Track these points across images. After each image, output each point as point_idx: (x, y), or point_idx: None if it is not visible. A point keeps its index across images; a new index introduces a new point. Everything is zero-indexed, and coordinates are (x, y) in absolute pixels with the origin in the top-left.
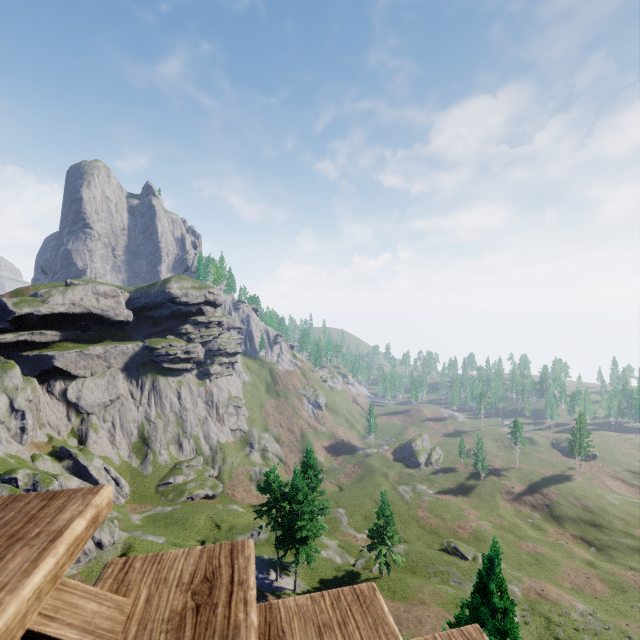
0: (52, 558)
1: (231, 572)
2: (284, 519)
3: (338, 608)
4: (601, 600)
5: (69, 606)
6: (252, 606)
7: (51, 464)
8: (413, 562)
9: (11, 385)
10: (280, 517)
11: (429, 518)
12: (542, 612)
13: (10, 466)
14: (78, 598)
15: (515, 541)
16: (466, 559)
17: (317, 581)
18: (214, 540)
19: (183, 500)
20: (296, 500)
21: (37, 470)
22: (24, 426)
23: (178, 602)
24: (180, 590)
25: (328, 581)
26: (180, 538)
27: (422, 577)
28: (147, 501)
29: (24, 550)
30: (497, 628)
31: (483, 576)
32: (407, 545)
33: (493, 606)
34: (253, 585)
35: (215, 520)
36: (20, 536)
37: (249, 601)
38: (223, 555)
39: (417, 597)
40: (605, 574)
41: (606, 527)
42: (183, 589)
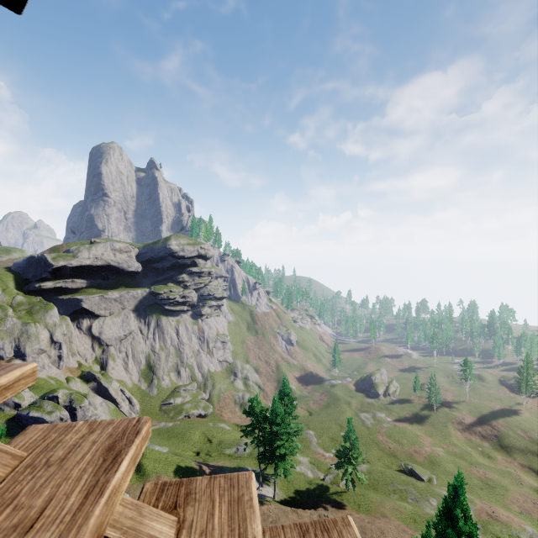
0: None
1: None
2: (265, 438)
3: None
4: None
5: None
6: None
7: (81, 385)
8: (374, 480)
9: (51, 322)
10: (262, 436)
11: (388, 442)
12: (493, 532)
13: (51, 386)
14: None
15: (466, 466)
16: (422, 480)
17: (292, 491)
18: (207, 452)
19: (181, 418)
20: (275, 423)
21: (71, 389)
22: (61, 354)
23: None
24: None
25: (302, 492)
26: (180, 449)
27: (383, 493)
28: (153, 417)
29: None
30: None
31: (449, 502)
32: (369, 465)
33: (458, 529)
34: None
35: (207, 435)
36: None
37: None
38: None
39: (379, 511)
40: None
41: None
42: None
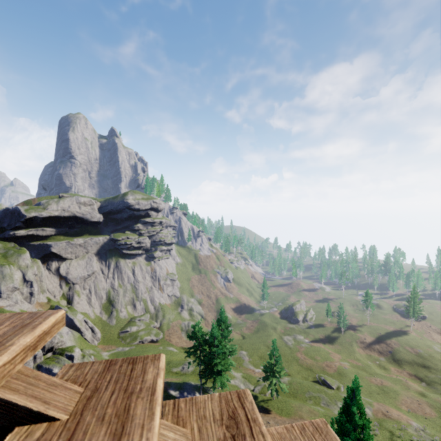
0: (158, 407)
1: (244, 412)
2: (205, 358)
3: (305, 436)
4: (430, 420)
5: (160, 435)
6: (267, 437)
7: None
8: (294, 389)
9: (24, 264)
10: (202, 356)
11: (305, 359)
12: (387, 427)
13: None
14: (163, 429)
15: (367, 376)
16: (332, 388)
17: None
18: None
19: (136, 343)
20: (213, 345)
21: None
22: (32, 291)
23: (219, 433)
24: (217, 424)
25: None
26: None
27: (301, 400)
28: (112, 343)
29: (139, 401)
30: (357, 438)
31: (347, 401)
32: (290, 377)
33: (355, 423)
34: (262, 422)
35: None
36: (130, 390)
37: (264, 433)
38: (234, 400)
39: (297, 414)
40: (433, 402)
41: (433, 368)
42: (219, 423)
